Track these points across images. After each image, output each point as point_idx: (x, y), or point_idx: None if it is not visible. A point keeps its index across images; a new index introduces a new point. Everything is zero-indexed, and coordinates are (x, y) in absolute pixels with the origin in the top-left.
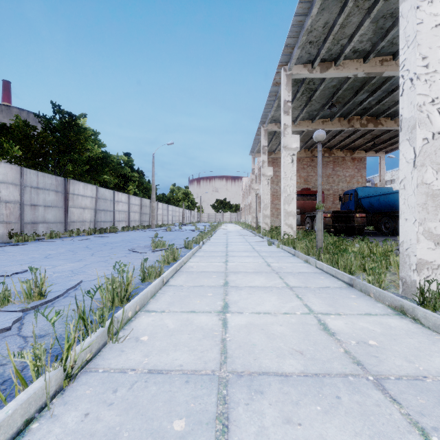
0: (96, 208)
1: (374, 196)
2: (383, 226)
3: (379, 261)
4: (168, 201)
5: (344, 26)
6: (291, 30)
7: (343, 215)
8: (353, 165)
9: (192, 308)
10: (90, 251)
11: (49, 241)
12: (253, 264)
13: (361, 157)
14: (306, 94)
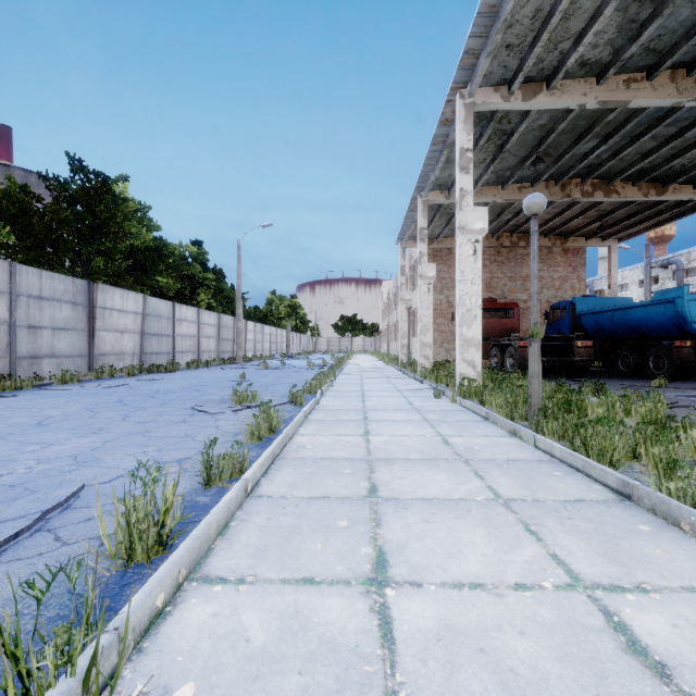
0: (143, 331)
1: (604, 312)
2: (621, 361)
3: (667, 442)
4: (264, 318)
5: (569, 16)
6: (477, 23)
7: (555, 343)
8: (564, 260)
9: (307, 568)
10: (123, 410)
11: (58, 389)
12: (417, 439)
13: (578, 247)
14: (496, 140)
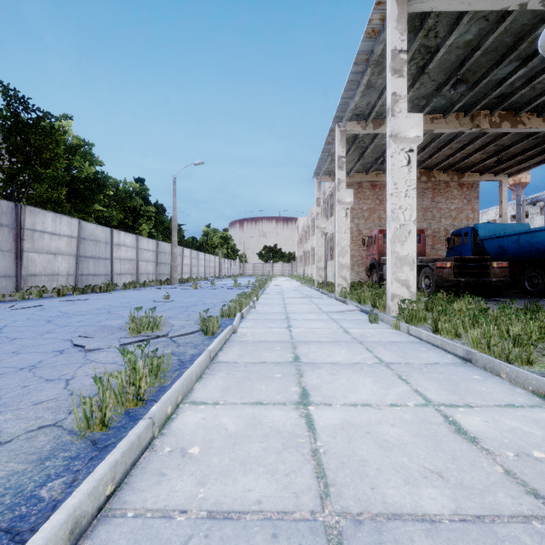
0: (79, 254)
1: (508, 236)
2: (527, 282)
3: None
4: (200, 247)
5: None
6: None
7: (472, 264)
8: (460, 193)
9: None
10: None
11: None
12: (399, 419)
13: (472, 182)
14: (418, 60)
